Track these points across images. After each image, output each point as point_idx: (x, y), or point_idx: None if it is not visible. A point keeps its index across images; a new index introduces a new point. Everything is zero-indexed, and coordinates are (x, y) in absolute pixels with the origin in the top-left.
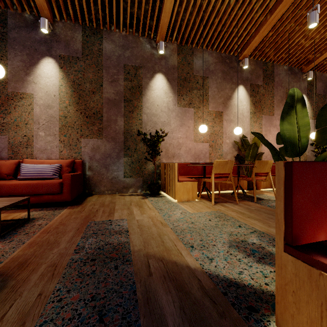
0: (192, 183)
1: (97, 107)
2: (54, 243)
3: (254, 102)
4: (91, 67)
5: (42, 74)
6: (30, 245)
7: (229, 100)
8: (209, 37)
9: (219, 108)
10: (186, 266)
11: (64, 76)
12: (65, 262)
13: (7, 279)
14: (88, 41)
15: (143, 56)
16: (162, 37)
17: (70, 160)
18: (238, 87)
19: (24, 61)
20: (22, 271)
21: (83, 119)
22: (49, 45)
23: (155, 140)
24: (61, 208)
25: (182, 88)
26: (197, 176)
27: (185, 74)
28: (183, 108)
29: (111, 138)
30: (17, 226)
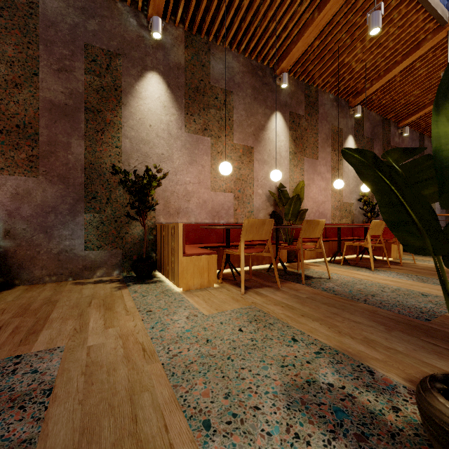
0: (209, 257)
1: (26, 114)
2: None
3: (295, 138)
4: (10, 34)
5: None
6: None
7: (262, 131)
8: (235, 29)
9: (249, 142)
10: None
11: None
12: None
13: None
14: None
15: (124, 36)
16: (157, 9)
17: None
18: (274, 113)
19: None
20: None
21: None
22: None
23: (144, 183)
24: None
25: (192, 102)
26: (216, 245)
27: (197, 82)
28: (193, 135)
29: (58, 177)
30: None
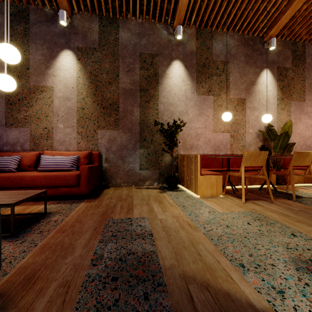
0: (217, 176)
1: (114, 97)
2: (68, 248)
3: (282, 87)
4: (107, 57)
5: (61, 67)
6: (42, 249)
7: (253, 86)
8: (232, 17)
9: (242, 95)
10: (247, 303)
11: (81, 68)
12: (80, 280)
13: (7, 305)
14: (105, 31)
15: (160, 43)
16: (179, 21)
17: (87, 151)
18: (263, 71)
19: (44, 54)
20: (27, 291)
21: (99, 111)
22: (67, 37)
23: (172, 130)
24: (78, 201)
25: (200, 74)
26: (218, 169)
27: (204, 60)
28: (201, 96)
29: (127, 129)
30: (32, 221)
